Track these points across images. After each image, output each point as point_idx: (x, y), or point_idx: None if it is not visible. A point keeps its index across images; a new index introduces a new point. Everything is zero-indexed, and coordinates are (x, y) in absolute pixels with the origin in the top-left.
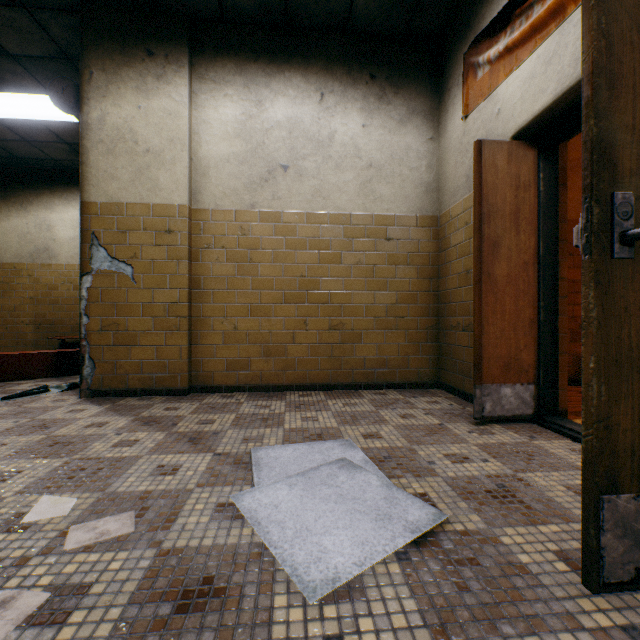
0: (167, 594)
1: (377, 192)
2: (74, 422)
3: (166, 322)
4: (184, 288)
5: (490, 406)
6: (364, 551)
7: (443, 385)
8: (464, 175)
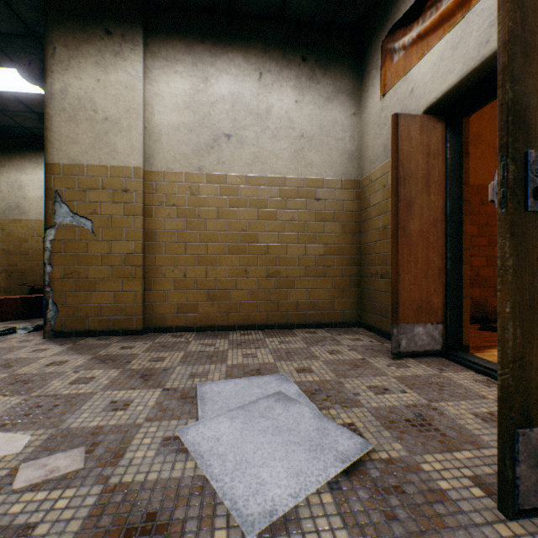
0: (110, 533)
1: (308, 159)
2: (36, 361)
3: (123, 271)
4: (139, 241)
5: (405, 343)
6: (299, 482)
7: (364, 324)
8: (382, 145)
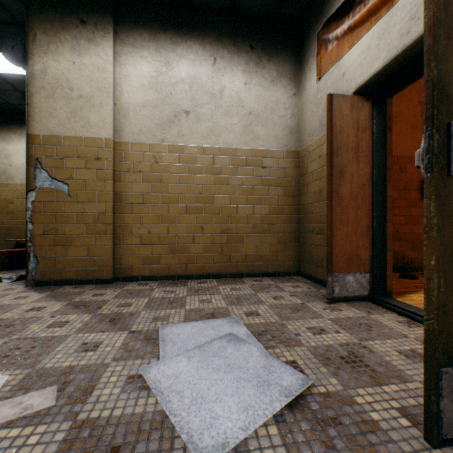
0: None
1: (255, 132)
2: (18, 307)
3: (95, 228)
4: (109, 202)
5: (338, 289)
6: (248, 416)
7: (303, 273)
8: (318, 121)
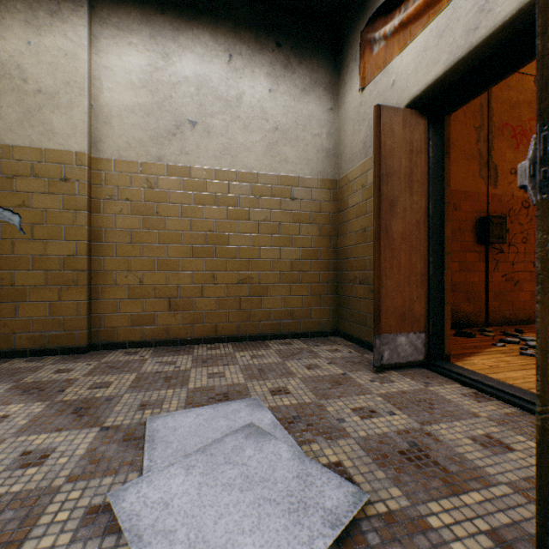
0: None
1: (283, 154)
2: None
3: (61, 276)
4: (82, 240)
5: (388, 354)
6: None
7: (342, 333)
8: (361, 142)
